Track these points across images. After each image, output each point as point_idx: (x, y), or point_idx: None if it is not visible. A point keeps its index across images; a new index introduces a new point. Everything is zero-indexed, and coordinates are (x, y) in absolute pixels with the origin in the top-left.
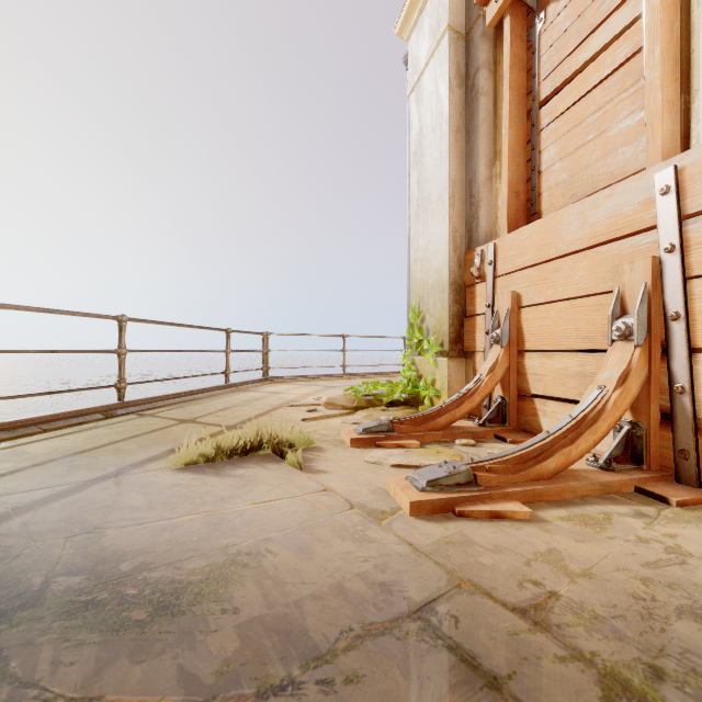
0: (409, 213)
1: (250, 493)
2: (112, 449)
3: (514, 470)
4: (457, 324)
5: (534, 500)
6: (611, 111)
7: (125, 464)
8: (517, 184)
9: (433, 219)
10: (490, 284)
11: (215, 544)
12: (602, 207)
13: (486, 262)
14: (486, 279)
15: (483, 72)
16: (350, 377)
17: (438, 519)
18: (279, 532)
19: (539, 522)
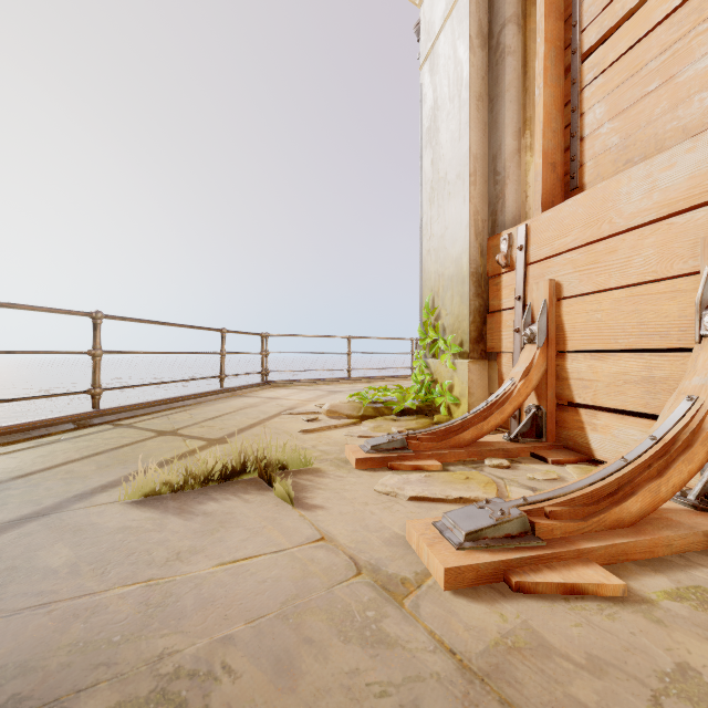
0: (421, 199)
1: (219, 543)
2: (63, 471)
3: (584, 513)
4: (479, 320)
5: (617, 560)
6: (683, 49)
7: (69, 494)
8: (553, 154)
9: (451, 202)
10: (521, 273)
11: (144, 651)
12: (680, 166)
13: (515, 248)
14: (515, 267)
15: (510, 28)
16: (355, 381)
17: (486, 595)
18: (248, 623)
19: (638, 603)
